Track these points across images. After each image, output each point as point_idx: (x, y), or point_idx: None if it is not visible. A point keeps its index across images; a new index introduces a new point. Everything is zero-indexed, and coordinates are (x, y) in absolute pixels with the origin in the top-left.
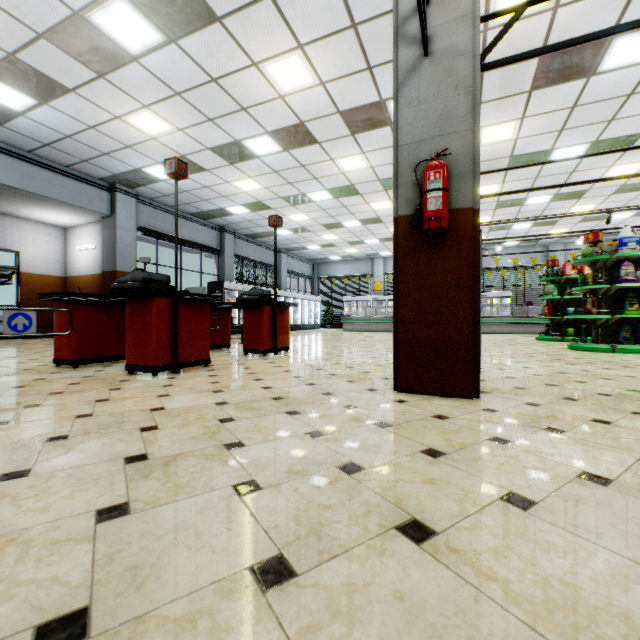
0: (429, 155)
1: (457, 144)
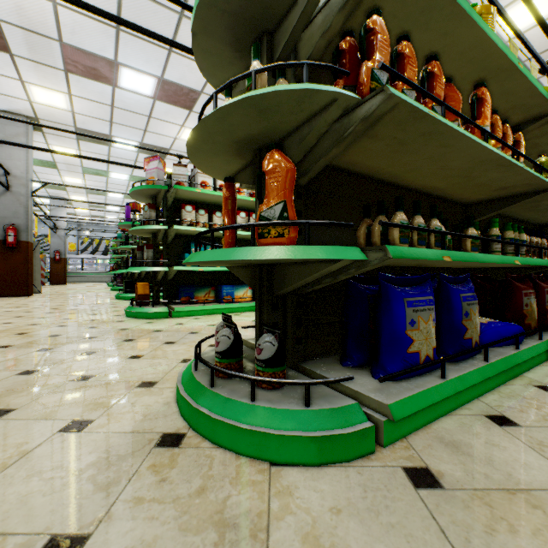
0: (10, 222)
1: (21, 221)
